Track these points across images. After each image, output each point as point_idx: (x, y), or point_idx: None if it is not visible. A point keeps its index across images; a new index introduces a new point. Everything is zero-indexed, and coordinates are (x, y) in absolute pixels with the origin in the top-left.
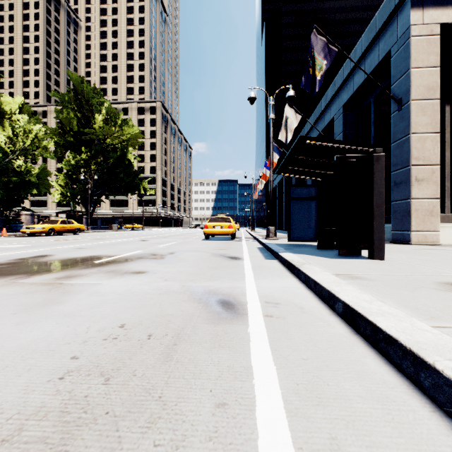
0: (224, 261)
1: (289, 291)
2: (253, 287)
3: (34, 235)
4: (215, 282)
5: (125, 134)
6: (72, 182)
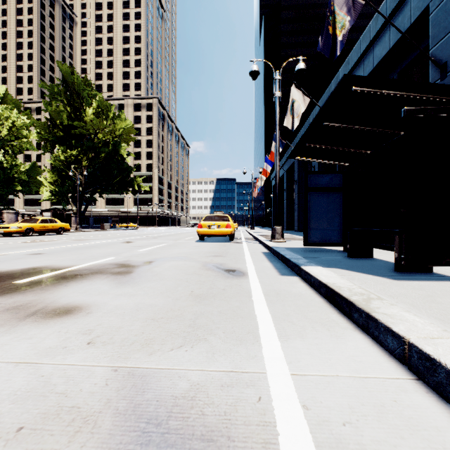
0: (219, 280)
1: (390, 407)
2: (287, 384)
3: (11, 235)
4: (195, 350)
5: (117, 128)
6: (61, 179)
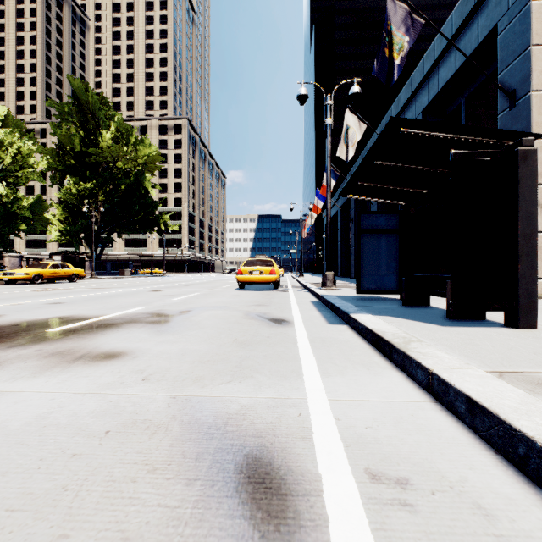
0: (264, 328)
1: (406, 418)
2: (324, 405)
3: (16, 283)
4: (243, 384)
5: (140, 155)
6: (73, 216)
